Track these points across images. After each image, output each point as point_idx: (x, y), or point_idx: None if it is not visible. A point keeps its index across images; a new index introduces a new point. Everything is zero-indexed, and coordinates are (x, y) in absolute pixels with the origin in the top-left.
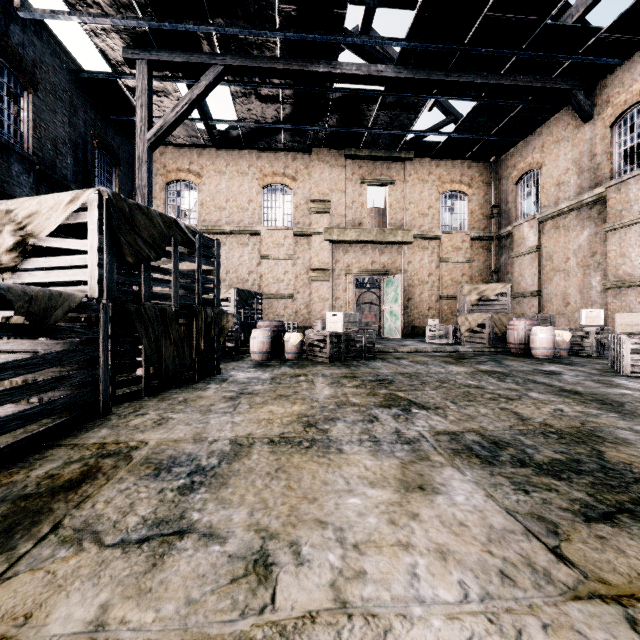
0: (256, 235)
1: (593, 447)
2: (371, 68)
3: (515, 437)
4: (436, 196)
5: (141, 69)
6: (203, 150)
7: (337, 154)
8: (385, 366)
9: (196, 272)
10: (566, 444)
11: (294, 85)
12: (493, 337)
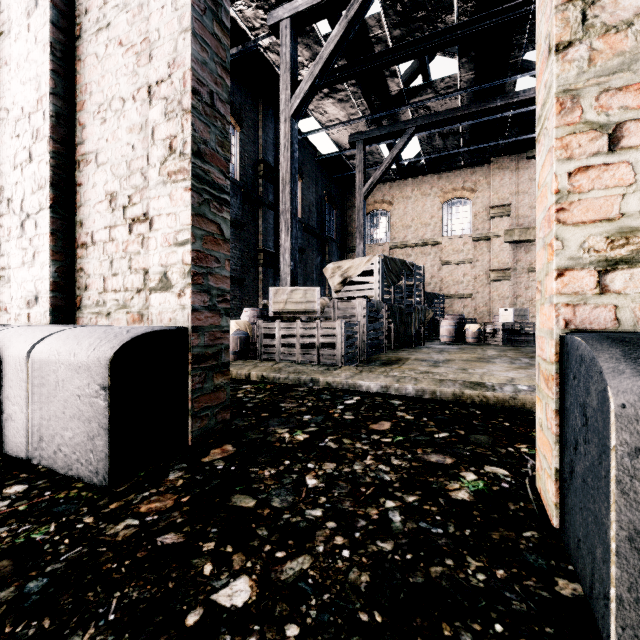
0: (437, 245)
1: None
2: None
3: None
4: None
5: (359, 147)
6: (393, 183)
7: (518, 158)
8: None
9: (413, 286)
10: None
11: (473, 119)
12: None
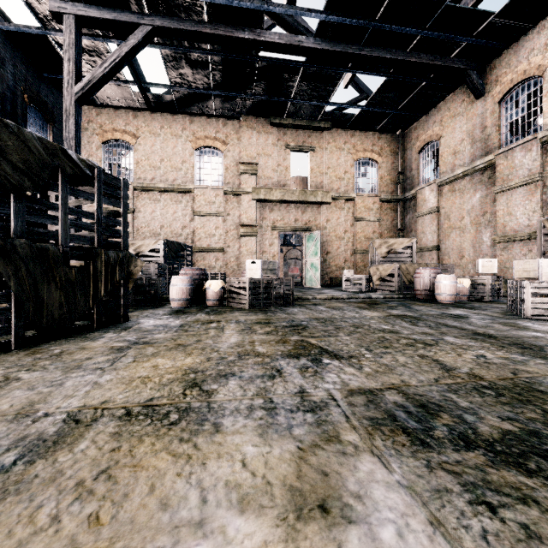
0: (189, 193)
1: (543, 408)
2: (292, 38)
3: (445, 396)
4: (351, 162)
5: (68, 23)
6: (138, 112)
7: (264, 122)
8: (302, 312)
9: (95, 211)
10: (509, 405)
11: (222, 52)
12: (401, 285)
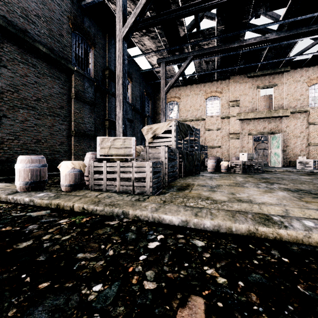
0: (203, 120)
1: None
2: (262, 37)
3: (310, 190)
4: (306, 88)
5: (162, 65)
6: (180, 87)
7: (243, 77)
8: (267, 175)
9: (193, 140)
10: None
11: (222, 54)
12: None
